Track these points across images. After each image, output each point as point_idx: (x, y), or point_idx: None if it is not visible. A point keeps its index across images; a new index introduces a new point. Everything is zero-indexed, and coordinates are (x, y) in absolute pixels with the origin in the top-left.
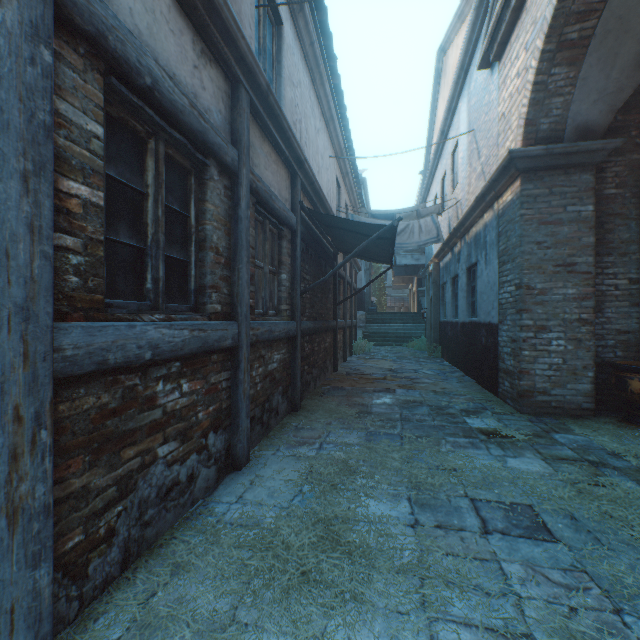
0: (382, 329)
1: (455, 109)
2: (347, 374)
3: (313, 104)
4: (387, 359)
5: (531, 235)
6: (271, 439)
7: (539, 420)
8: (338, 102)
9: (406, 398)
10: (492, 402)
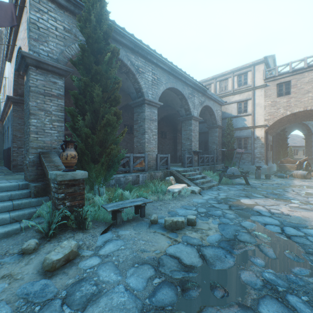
0: None
1: (6, 63)
2: None
3: None
4: None
5: (17, 121)
6: None
7: (17, 172)
8: None
9: None
10: (7, 171)
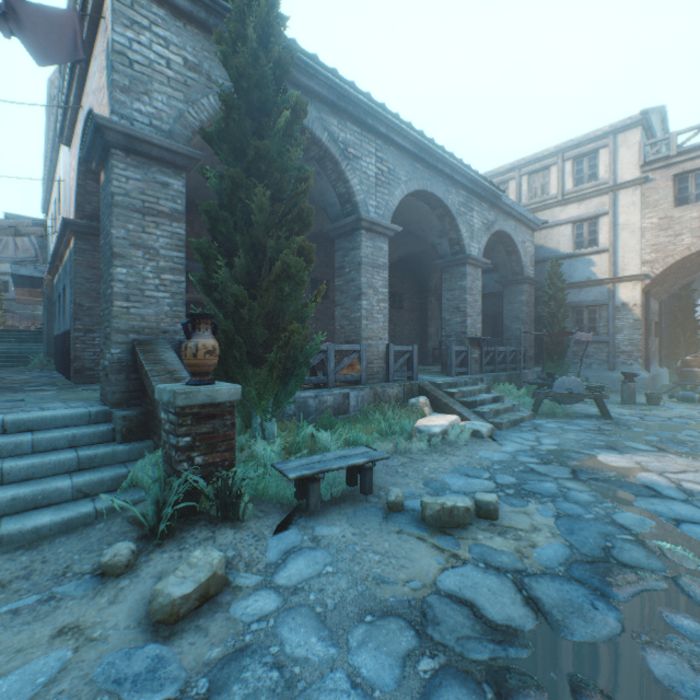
0: None
1: (60, 149)
2: None
3: None
4: None
5: (83, 273)
6: None
7: (84, 384)
8: None
9: None
10: (62, 382)
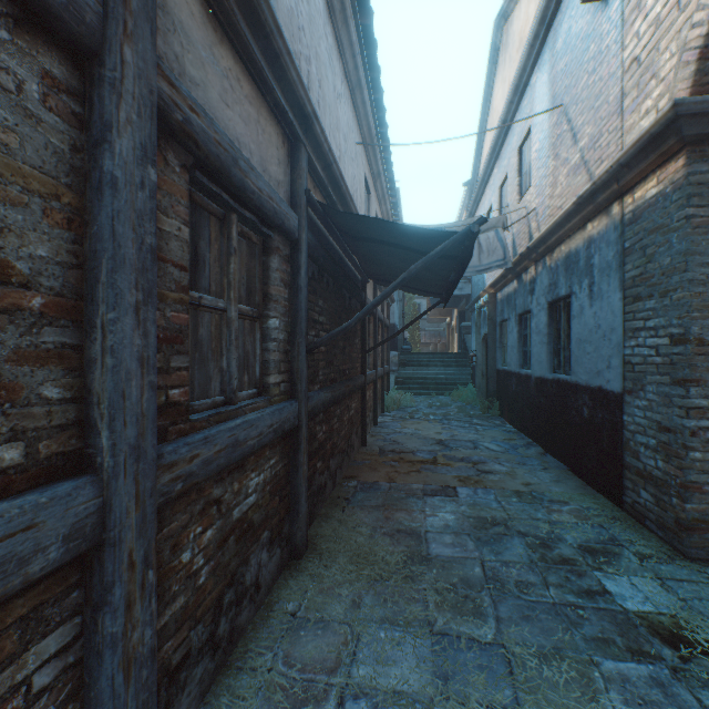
0: (419, 373)
1: (526, 86)
2: (381, 453)
3: (331, 50)
4: (430, 419)
5: (705, 251)
6: (234, 679)
7: None
8: (369, 59)
9: (479, 512)
10: (620, 523)
